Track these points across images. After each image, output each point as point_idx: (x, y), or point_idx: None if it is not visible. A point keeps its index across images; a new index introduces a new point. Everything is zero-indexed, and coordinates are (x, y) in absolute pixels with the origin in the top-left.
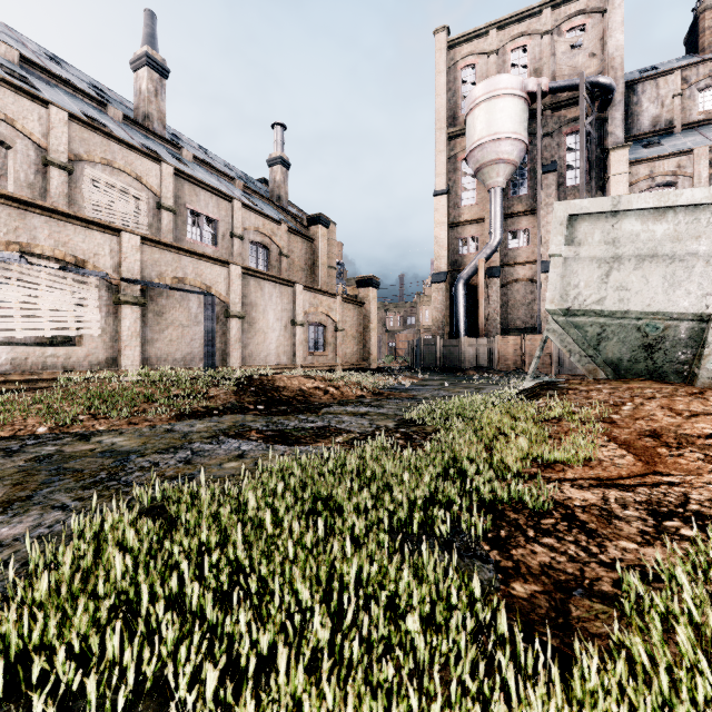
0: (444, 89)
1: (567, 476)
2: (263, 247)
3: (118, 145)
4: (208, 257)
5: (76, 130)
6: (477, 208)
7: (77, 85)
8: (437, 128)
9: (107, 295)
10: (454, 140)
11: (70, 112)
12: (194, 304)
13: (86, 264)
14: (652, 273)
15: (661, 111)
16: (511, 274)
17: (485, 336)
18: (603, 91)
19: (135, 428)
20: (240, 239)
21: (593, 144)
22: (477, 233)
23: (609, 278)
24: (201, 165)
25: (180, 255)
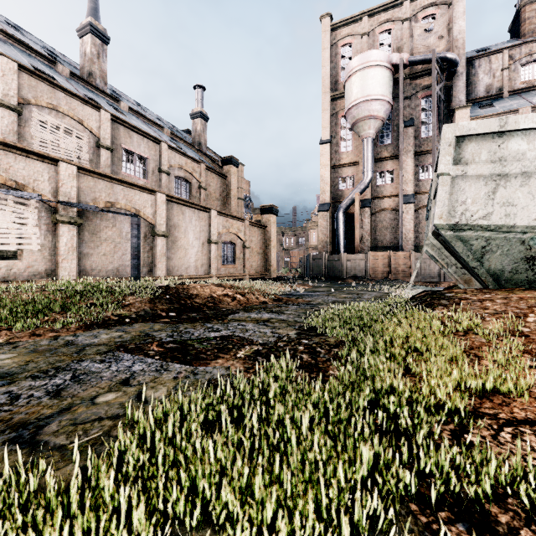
0: (328, 62)
1: (518, 415)
2: (185, 181)
3: (62, 93)
4: (137, 186)
5: (24, 78)
6: (353, 154)
7: (31, 46)
8: (323, 92)
9: (46, 215)
10: (335, 101)
11: (19, 63)
12: (125, 224)
13: (26, 188)
14: None
15: (493, 81)
16: (379, 205)
17: (359, 252)
18: (450, 64)
19: (34, 341)
20: (167, 174)
21: (442, 105)
22: (353, 173)
23: (495, 195)
24: (136, 115)
25: (113, 183)
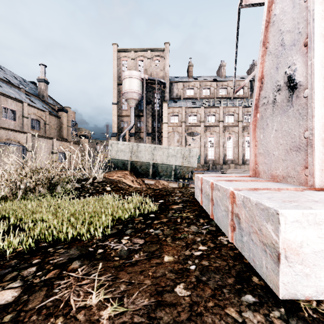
0: (116, 66)
1: None
2: (37, 120)
3: None
4: (19, 131)
5: None
6: (128, 111)
7: None
8: (113, 80)
9: None
10: (120, 85)
11: None
12: (13, 147)
13: None
14: (122, 153)
15: (178, 92)
16: (138, 135)
17: None
18: (163, 83)
19: None
20: (27, 118)
21: (160, 98)
22: (128, 120)
23: (117, 154)
24: (4, 82)
25: (8, 131)
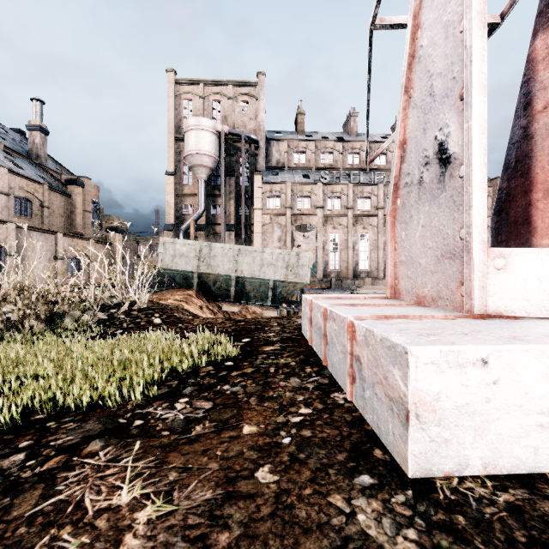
0: (173, 108)
1: None
2: (26, 200)
3: None
4: None
5: None
6: (193, 187)
7: None
8: (168, 132)
9: None
10: (179, 142)
11: None
12: None
13: None
14: (183, 260)
15: (280, 158)
16: (212, 229)
17: None
18: (254, 142)
19: None
20: (7, 195)
21: (250, 167)
22: (193, 202)
23: (174, 260)
24: None
25: None
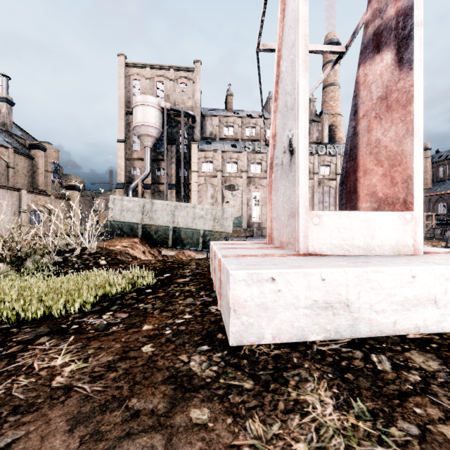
0: (123, 87)
1: None
2: None
3: None
4: None
5: None
6: (141, 153)
7: None
8: (119, 106)
9: None
10: (129, 115)
11: None
12: None
13: None
14: (129, 214)
15: (213, 130)
16: (157, 188)
17: None
18: (191, 117)
19: None
20: None
21: (188, 137)
22: (141, 165)
23: (122, 214)
24: None
25: None
